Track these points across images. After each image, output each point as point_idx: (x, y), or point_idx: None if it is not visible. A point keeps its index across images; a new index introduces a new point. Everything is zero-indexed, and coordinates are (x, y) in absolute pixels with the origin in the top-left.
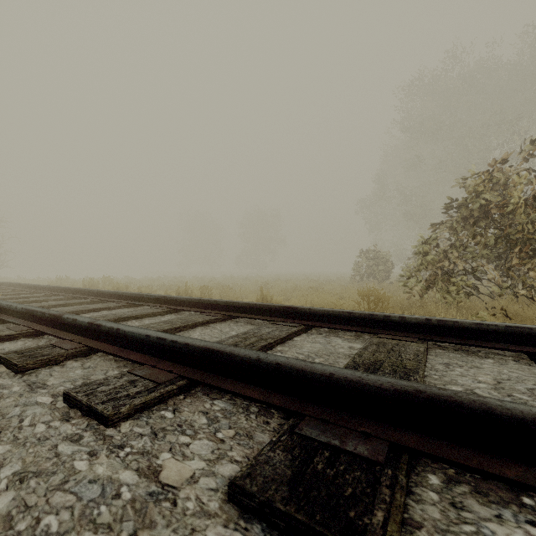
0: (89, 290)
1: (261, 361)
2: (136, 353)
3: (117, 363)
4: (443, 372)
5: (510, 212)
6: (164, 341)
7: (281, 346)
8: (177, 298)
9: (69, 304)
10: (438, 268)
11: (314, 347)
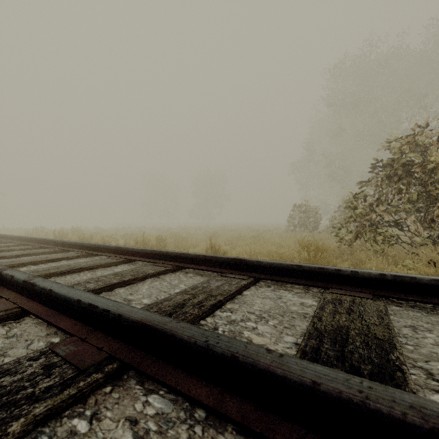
0: (53, 240)
1: (210, 350)
2: (68, 319)
3: (49, 329)
4: (415, 339)
5: (431, 170)
6: (95, 309)
7: (231, 303)
8: (131, 249)
9: (32, 254)
10: (366, 220)
11: (265, 304)
